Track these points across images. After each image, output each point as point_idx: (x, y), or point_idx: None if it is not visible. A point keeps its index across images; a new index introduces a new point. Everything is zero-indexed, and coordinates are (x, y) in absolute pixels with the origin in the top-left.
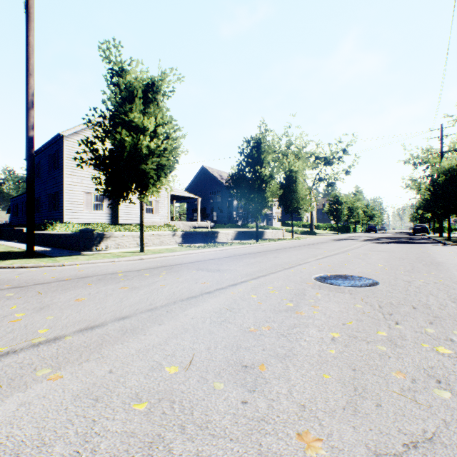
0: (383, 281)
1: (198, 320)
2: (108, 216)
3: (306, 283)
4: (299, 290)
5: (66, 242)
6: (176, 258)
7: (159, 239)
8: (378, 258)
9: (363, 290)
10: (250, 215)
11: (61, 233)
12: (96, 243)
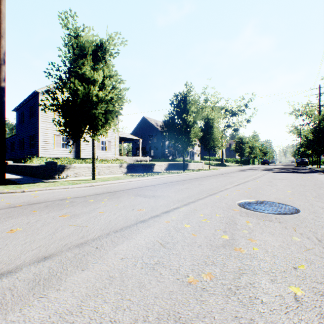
0: (302, 208)
1: (128, 263)
2: (72, 152)
3: (233, 209)
4: (229, 218)
5: (36, 172)
6: (120, 185)
7: (109, 169)
8: (282, 185)
9: (290, 218)
10: (177, 152)
11: (32, 165)
12: (58, 173)
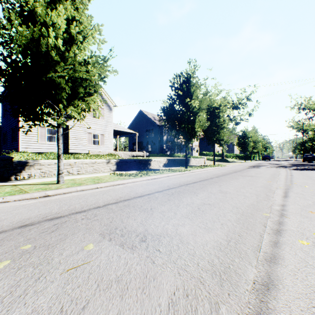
0: None
1: None
2: None
3: None
4: None
5: None
6: (94, 194)
7: (92, 167)
8: None
9: None
10: (176, 147)
11: None
12: (15, 172)
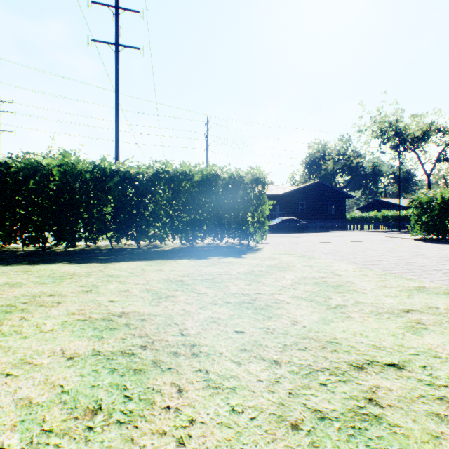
0: None
1: None
2: None
3: None
4: None
5: None
6: None
7: None
8: None
9: None
10: None
11: None
12: None
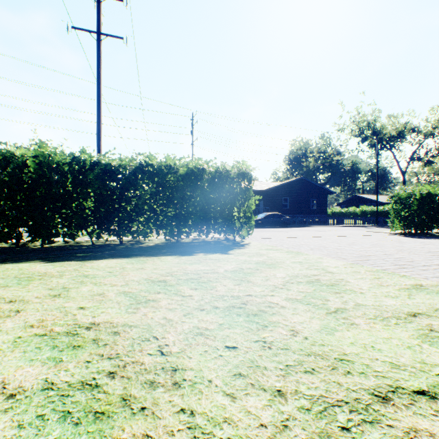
0: None
1: None
2: None
3: None
4: None
5: None
6: None
7: None
8: None
9: None
10: None
11: None
12: None
